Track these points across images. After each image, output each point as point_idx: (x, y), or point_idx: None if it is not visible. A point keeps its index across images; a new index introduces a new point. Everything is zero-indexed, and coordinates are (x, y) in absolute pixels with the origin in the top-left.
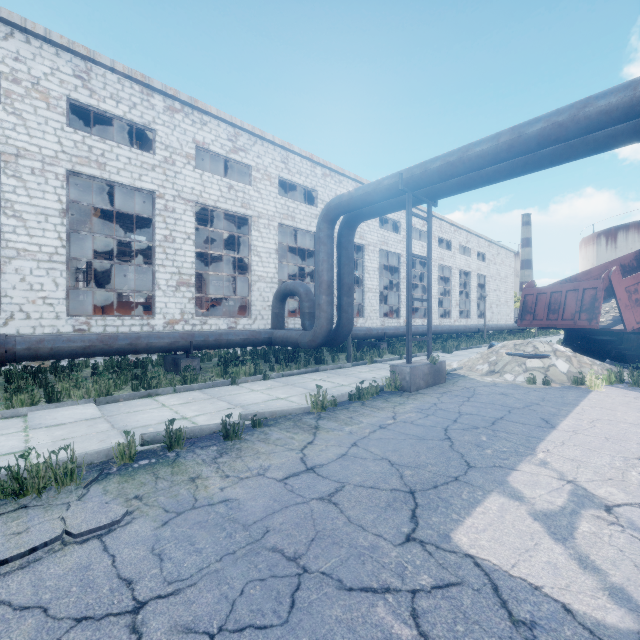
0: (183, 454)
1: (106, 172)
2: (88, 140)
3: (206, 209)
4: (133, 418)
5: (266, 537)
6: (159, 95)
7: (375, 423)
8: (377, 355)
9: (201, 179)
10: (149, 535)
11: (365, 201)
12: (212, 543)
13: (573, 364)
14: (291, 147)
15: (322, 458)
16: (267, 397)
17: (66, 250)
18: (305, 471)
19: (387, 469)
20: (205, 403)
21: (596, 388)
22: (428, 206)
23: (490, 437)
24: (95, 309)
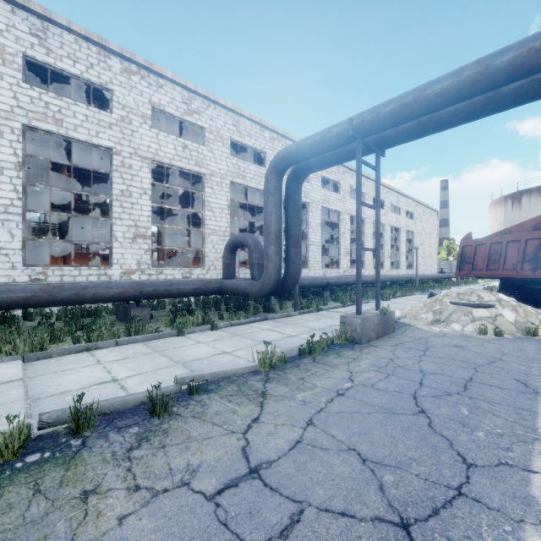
0: (91, 442)
1: (63, 128)
2: (45, 96)
3: (162, 167)
4: (56, 380)
5: None
6: (116, 57)
7: (331, 387)
8: (322, 303)
9: (157, 138)
10: None
11: (313, 150)
12: None
13: (519, 313)
14: (242, 111)
15: (270, 449)
16: (212, 351)
17: (22, 202)
18: (247, 476)
19: (359, 471)
20: (144, 359)
21: None
22: (377, 155)
23: (472, 409)
24: (57, 260)
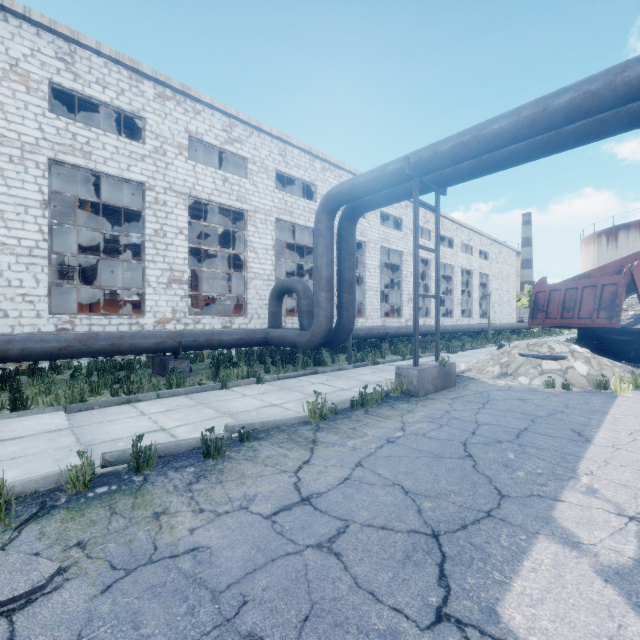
0: (152, 478)
1: (91, 161)
2: (72, 127)
3: (200, 203)
4: (104, 429)
5: (241, 614)
6: (149, 81)
7: (382, 436)
8: (379, 356)
9: (194, 171)
10: (79, 610)
11: (368, 189)
12: (165, 625)
13: (593, 366)
14: (289, 139)
15: (320, 484)
16: (260, 403)
17: (48, 244)
18: (299, 503)
19: (401, 500)
20: (190, 411)
21: (622, 393)
22: (436, 194)
23: (518, 454)
24: (82, 307)
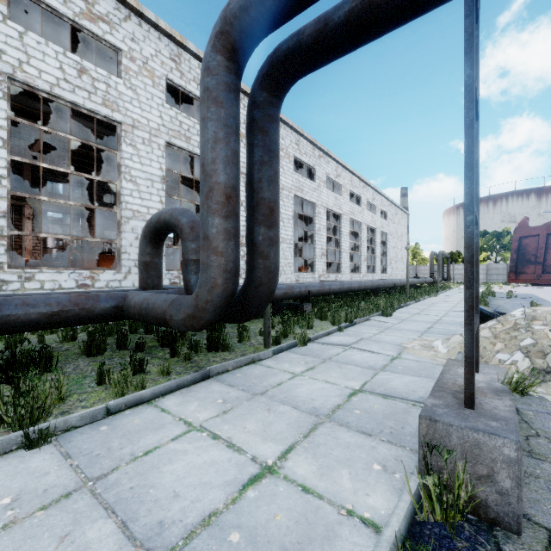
0: None
1: None
2: None
3: (40, 100)
4: None
5: None
6: None
7: None
8: (304, 324)
9: (21, 41)
10: None
11: None
12: None
13: None
14: (184, 41)
15: None
16: None
17: None
18: None
19: None
20: None
21: None
22: None
23: None
24: None
